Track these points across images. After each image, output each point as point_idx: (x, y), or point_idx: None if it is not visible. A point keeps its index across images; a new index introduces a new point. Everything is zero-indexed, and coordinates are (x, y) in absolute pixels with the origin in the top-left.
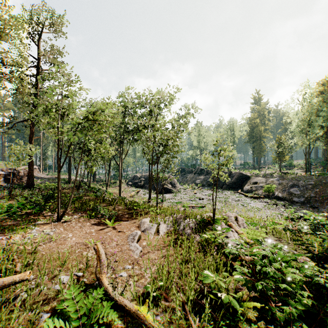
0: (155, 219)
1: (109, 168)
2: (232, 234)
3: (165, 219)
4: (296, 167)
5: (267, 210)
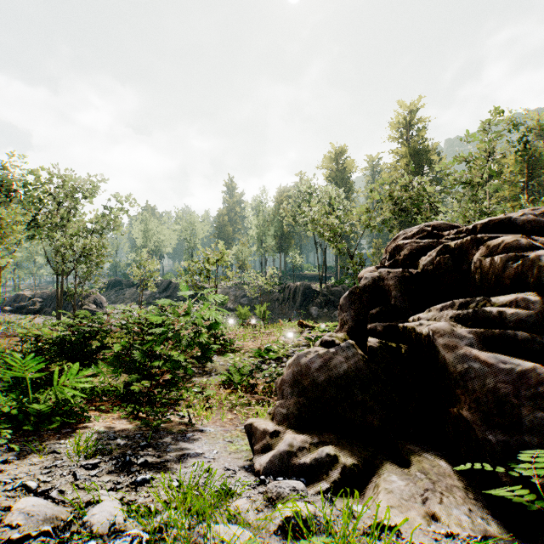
0: None
1: None
2: None
3: None
4: None
5: None
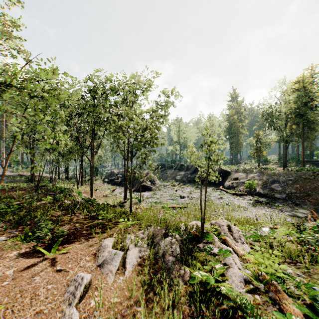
0: (123, 236)
1: (81, 164)
2: (231, 259)
3: (139, 234)
4: (272, 163)
5: (253, 209)
